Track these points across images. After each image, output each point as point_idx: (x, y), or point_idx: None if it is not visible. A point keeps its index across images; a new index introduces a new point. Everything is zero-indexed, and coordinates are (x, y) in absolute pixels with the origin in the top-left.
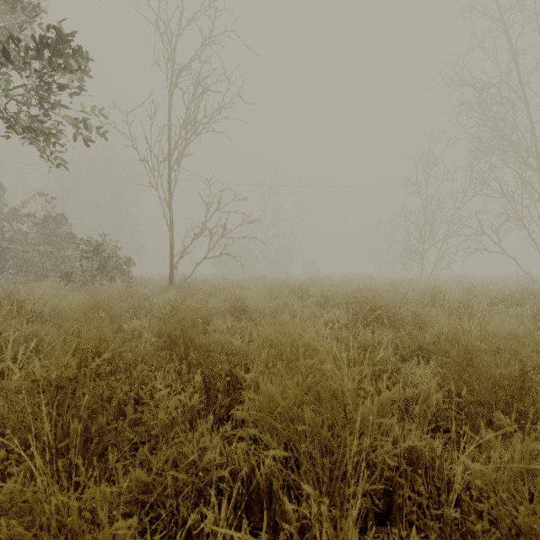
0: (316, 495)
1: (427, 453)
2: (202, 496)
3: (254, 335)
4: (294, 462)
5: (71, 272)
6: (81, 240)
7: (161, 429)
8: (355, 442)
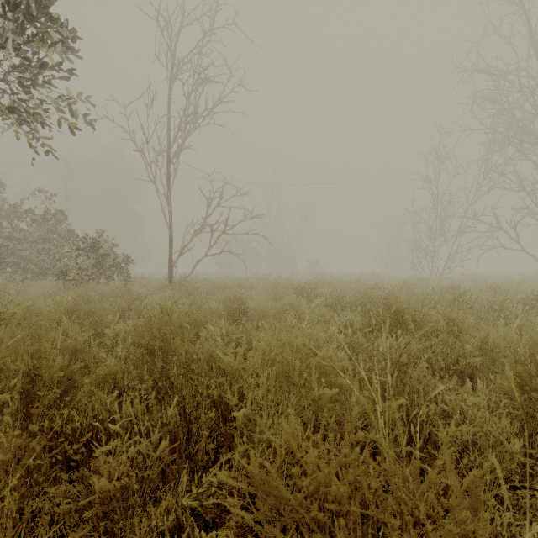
0: None
1: None
2: None
3: (254, 343)
4: None
5: (66, 271)
6: (78, 236)
7: (102, 506)
8: None
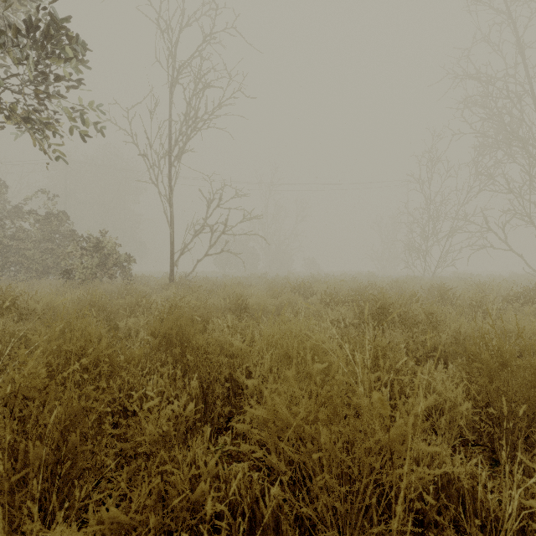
0: (334, 535)
1: (466, 481)
2: (194, 532)
3: (256, 334)
4: (303, 482)
5: (71, 270)
6: (81, 236)
7: (150, 446)
8: (401, 493)
